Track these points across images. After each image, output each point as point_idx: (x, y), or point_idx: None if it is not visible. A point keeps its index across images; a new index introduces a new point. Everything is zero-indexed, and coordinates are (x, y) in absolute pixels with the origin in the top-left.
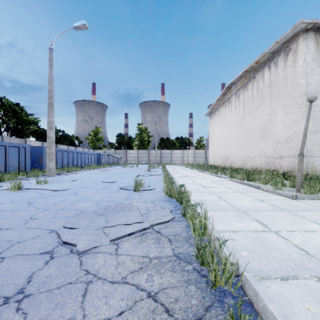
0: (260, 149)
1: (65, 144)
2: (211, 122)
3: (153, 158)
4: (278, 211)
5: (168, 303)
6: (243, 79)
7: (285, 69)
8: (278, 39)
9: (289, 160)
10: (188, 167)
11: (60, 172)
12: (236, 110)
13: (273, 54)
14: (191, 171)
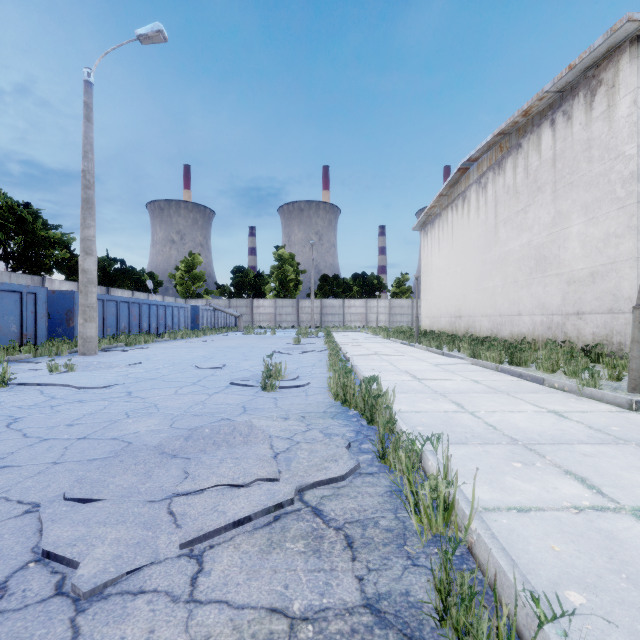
0: (531, 297)
1: (128, 288)
2: (426, 243)
3: (307, 317)
4: (611, 443)
5: None
6: (495, 151)
7: (589, 124)
8: (574, 61)
9: (597, 320)
10: (379, 334)
11: (111, 345)
12: (480, 216)
13: (562, 94)
14: (385, 344)
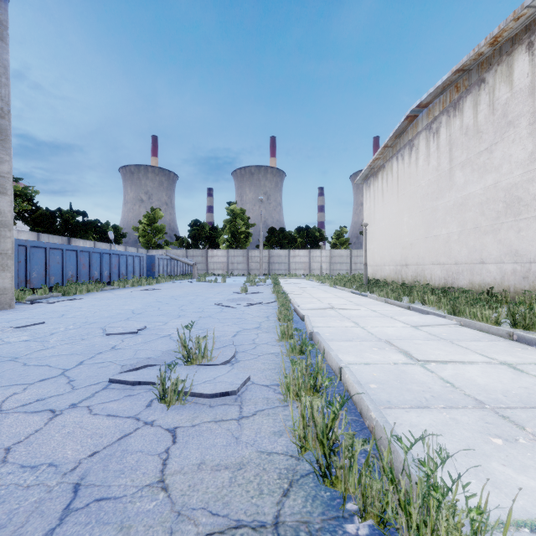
0: (499, 244)
1: (95, 240)
2: (368, 195)
3: (256, 265)
4: None
5: None
6: (450, 93)
7: None
8: None
9: None
10: (324, 282)
11: (44, 295)
12: (430, 163)
13: None
14: (334, 293)
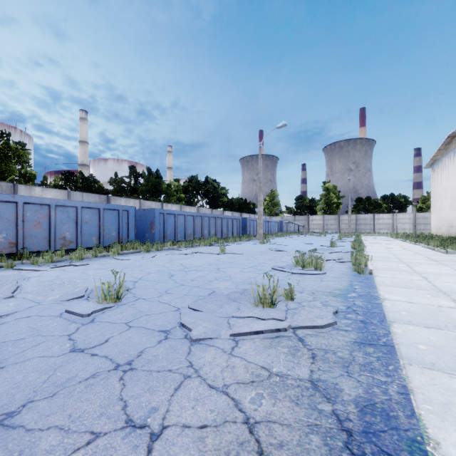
0: None
1: None
2: (433, 177)
3: (345, 226)
4: (415, 254)
5: (346, 257)
6: None
7: None
8: None
9: None
10: (393, 237)
11: None
12: None
13: None
14: (391, 241)
